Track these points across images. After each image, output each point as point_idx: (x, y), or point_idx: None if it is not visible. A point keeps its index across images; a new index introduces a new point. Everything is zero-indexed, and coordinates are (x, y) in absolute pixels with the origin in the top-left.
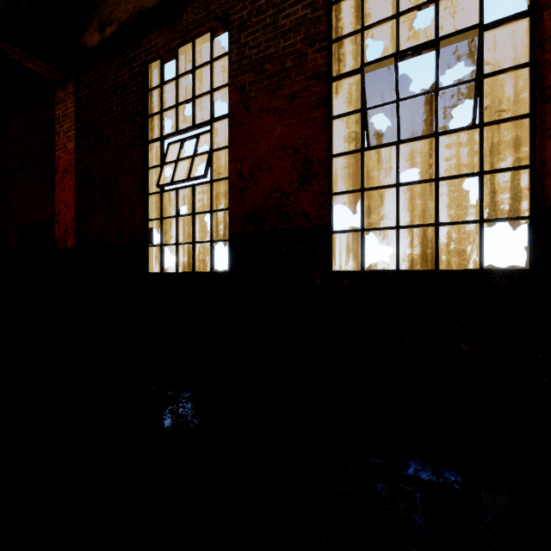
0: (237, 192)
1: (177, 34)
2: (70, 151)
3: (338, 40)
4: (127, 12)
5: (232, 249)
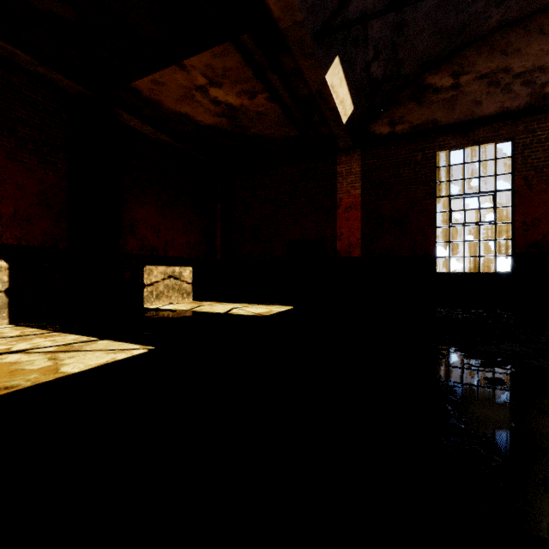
0: (521, 231)
1: (469, 141)
2: (355, 196)
3: None
4: (420, 120)
5: (518, 260)
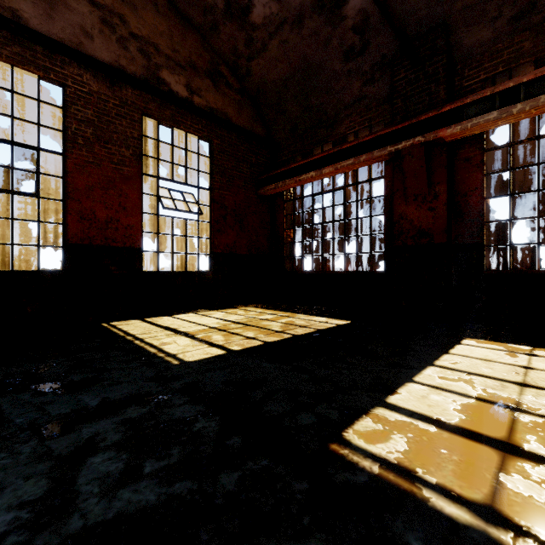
0: None
1: None
2: None
3: None
4: None
5: None
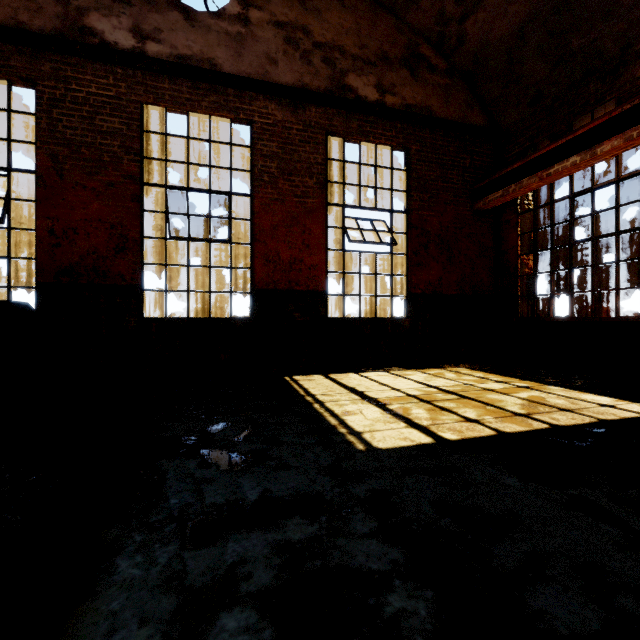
0: (48, 246)
1: None
2: None
3: (149, 158)
4: None
5: (42, 296)
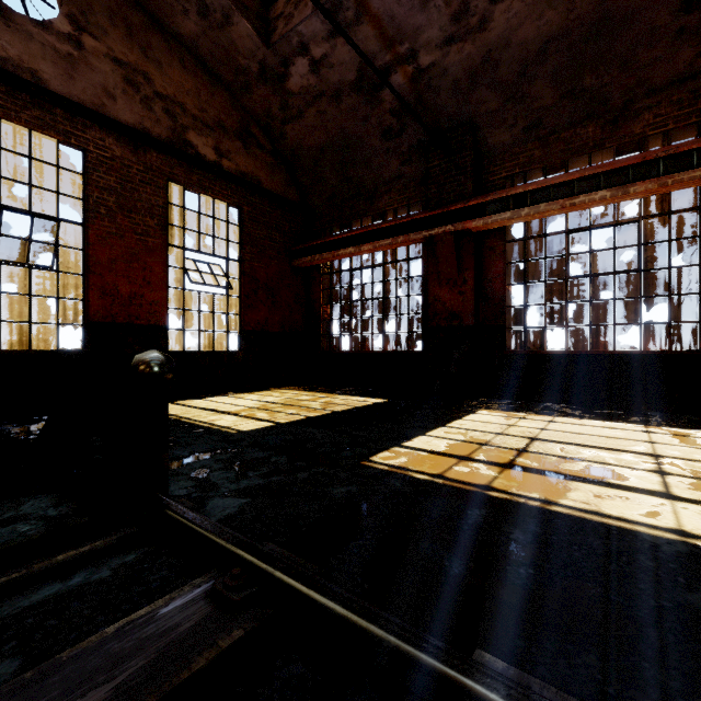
0: None
1: None
2: None
3: None
4: None
5: None
